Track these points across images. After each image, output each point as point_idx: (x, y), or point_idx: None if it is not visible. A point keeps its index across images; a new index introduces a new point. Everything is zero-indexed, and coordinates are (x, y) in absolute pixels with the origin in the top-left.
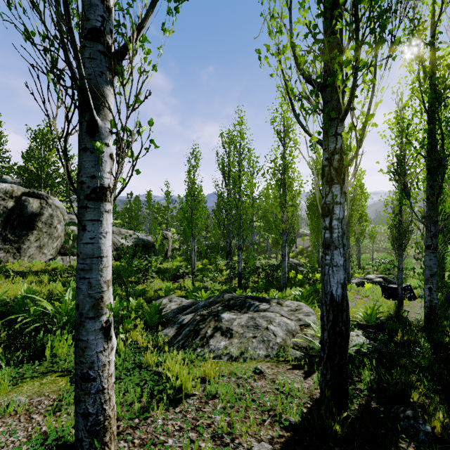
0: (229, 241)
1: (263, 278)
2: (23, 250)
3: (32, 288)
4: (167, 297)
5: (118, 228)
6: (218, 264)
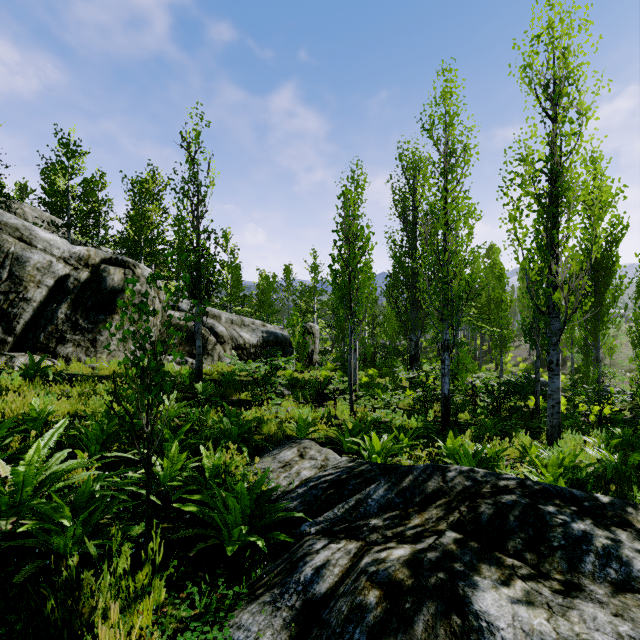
0: (415, 338)
1: (483, 407)
2: (100, 344)
3: (46, 408)
4: (296, 445)
5: (240, 317)
6: (396, 376)
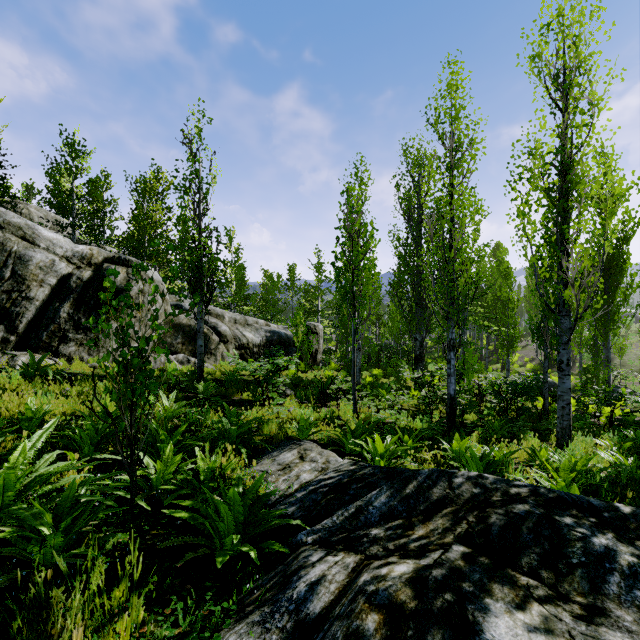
0: (420, 338)
1: (490, 408)
2: (102, 343)
3: (41, 407)
4: (296, 447)
5: (243, 316)
6: (401, 376)
